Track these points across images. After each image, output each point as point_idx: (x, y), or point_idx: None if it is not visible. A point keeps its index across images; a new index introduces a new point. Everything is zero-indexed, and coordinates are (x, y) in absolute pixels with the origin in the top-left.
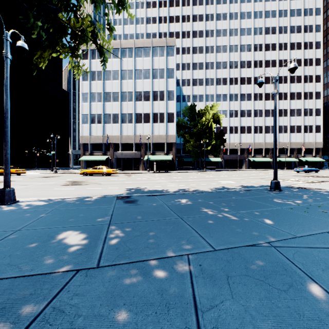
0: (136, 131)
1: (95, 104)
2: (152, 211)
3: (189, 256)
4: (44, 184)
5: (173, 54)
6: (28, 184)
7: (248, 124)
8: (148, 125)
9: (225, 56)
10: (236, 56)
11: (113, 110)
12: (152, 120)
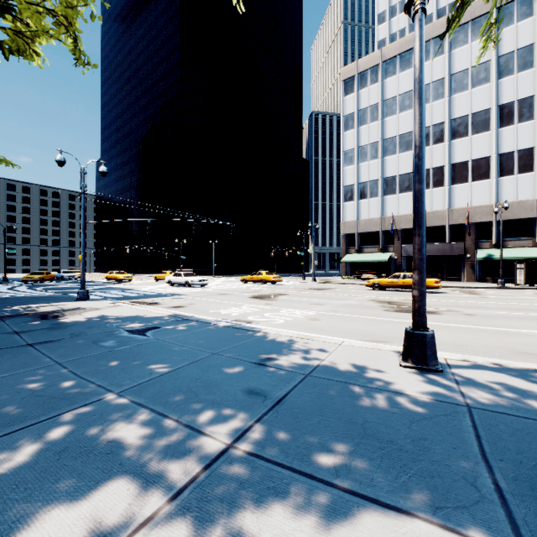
0: (452, 200)
1: (366, 164)
2: None
3: None
4: (349, 305)
5: None
6: (319, 302)
7: None
8: (484, 183)
9: None
10: None
11: (400, 168)
12: (495, 170)
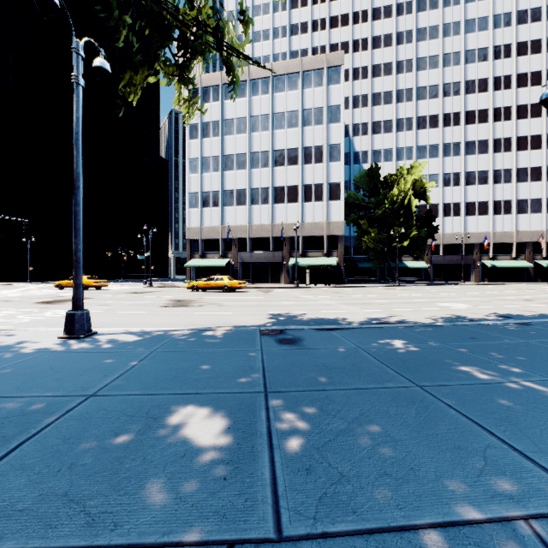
0: (275, 217)
1: (209, 175)
2: (344, 364)
3: (538, 528)
4: (135, 304)
5: (339, 80)
6: (111, 303)
7: (481, 197)
8: (295, 206)
9: (434, 75)
10: (457, 73)
11: (237, 183)
12: (302, 196)
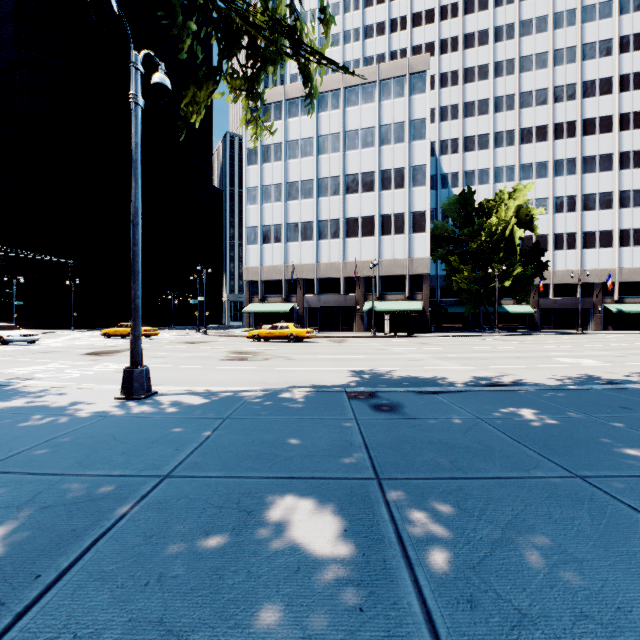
0: (347, 253)
1: (270, 206)
2: (466, 441)
3: None
4: (192, 357)
5: (424, 89)
6: (165, 355)
7: (604, 225)
8: (370, 240)
9: (542, 76)
10: (572, 73)
11: (302, 215)
12: (379, 229)
